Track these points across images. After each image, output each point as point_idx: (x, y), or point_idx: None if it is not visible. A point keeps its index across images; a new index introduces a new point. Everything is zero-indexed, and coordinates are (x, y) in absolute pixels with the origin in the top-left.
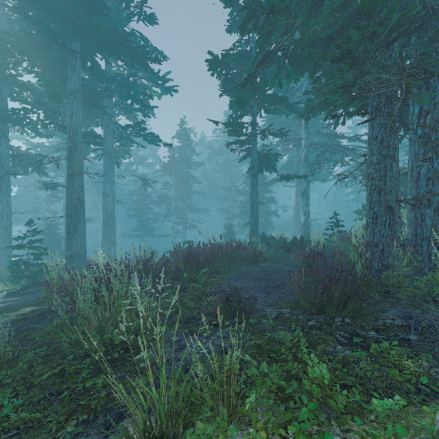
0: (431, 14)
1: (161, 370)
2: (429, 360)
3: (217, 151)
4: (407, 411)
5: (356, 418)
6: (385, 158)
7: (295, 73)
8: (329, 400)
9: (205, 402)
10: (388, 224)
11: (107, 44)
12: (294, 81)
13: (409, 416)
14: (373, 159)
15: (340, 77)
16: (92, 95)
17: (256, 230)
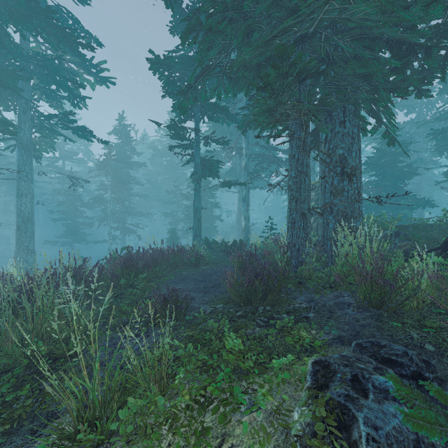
0: (332, 62)
1: (95, 363)
2: (317, 329)
3: (161, 153)
4: (295, 365)
5: (255, 371)
6: (300, 173)
7: (233, 89)
8: (239, 363)
9: (138, 386)
10: (302, 228)
11: (23, 16)
12: (232, 96)
13: (294, 366)
14: (292, 174)
15: (264, 103)
16: (1, 73)
17: (199, 235)
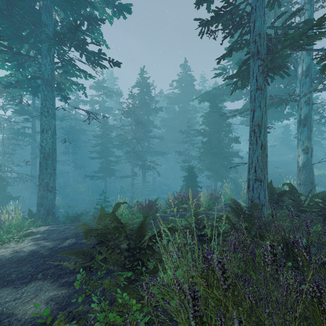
0: None
1: None
2: None
3: (174, 100)
4: None
5: None
6: None
7: None
8: None
9: None
10: None
11: None
12: None
13: None
14: None
15: None
16: None
17: (264, 178)
